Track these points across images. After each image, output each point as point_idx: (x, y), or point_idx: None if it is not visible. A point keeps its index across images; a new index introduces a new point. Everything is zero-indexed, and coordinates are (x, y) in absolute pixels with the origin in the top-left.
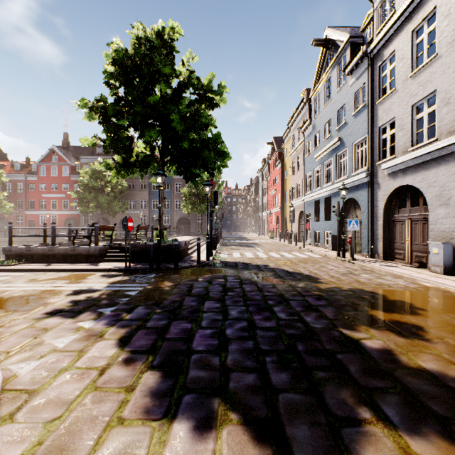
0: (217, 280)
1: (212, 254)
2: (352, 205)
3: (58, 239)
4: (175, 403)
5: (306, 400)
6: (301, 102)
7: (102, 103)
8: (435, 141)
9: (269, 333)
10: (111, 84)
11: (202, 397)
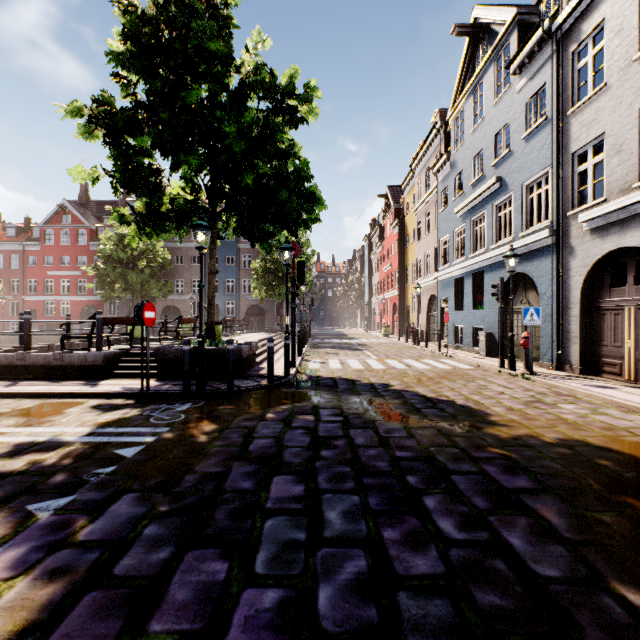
0: (302, 418)
1: (294, 364)
2: (520, 283)
3: None
4: None
5: None
6: (432, 129)
7: (106, 107)
8: None
9: (432, 605)
10: (124, 77)
11: None
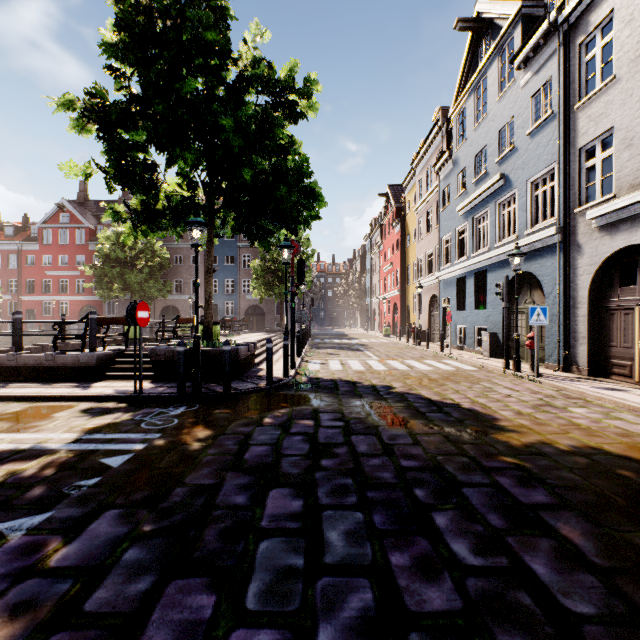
0: (301, 423)
1: (294, 365)
2: (524, 283)
3: None
4: None
5: None
6: (433, 127)
7: (99, 100)
8: None
9: None
10: (118, 69)
11: None
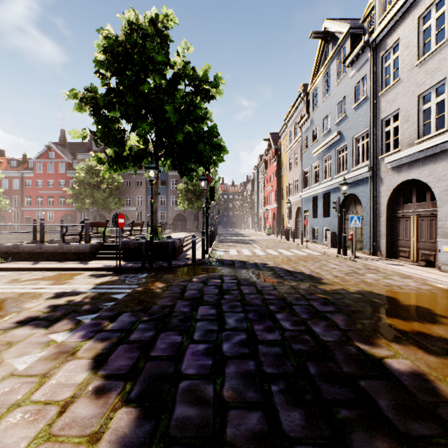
0: (213, 280)
1: (208, 252)
2: (352, 200)
3: (54, 235)
4: None
5: None
6: (298, 97)
7: (92, 93)
8: (445, 132)
9: (273, 348)
10: (102, 74)
11: None
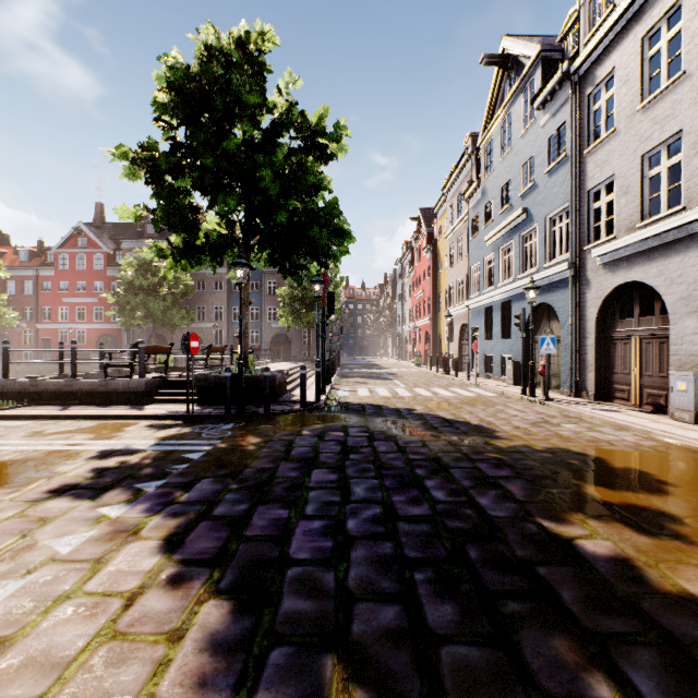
0: (333, 434)
1: (324, 392)
2: (544, 313)
3: (87, 367)
4: (254, 666)
5: (491, 659)
6: (463, 154)
7: (150, 152)
8: (680, 212)
9: (418, 526)
10: (165, 122)
11: (304, 654)
